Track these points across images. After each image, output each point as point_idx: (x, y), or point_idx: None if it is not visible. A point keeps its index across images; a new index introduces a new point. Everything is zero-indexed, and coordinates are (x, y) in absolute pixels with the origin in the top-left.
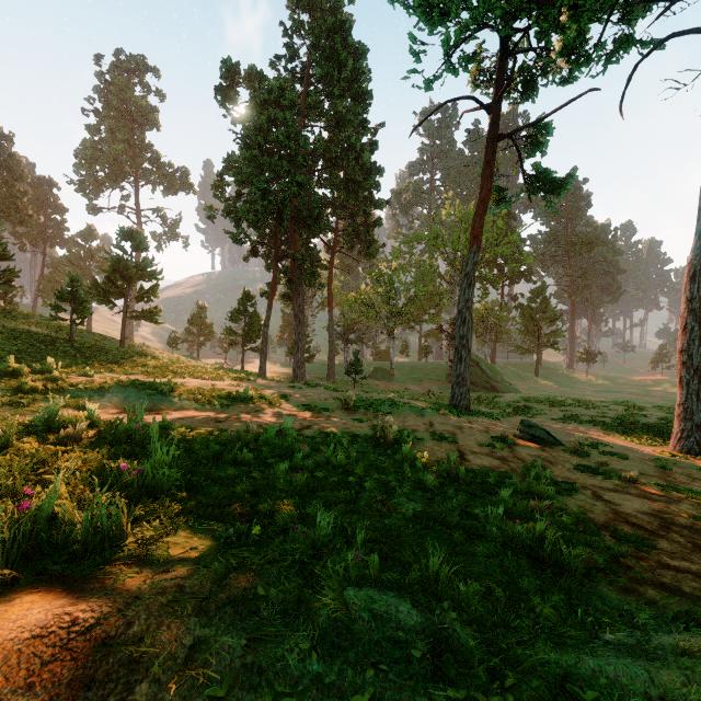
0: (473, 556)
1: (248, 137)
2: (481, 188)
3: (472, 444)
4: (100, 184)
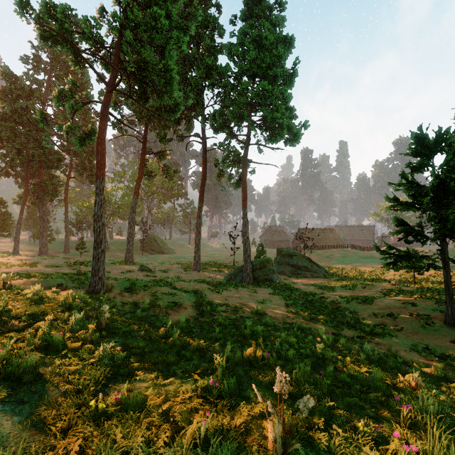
0: None
1: (6, 114)
2: (139, 172)
3: (116, 273)
4: None
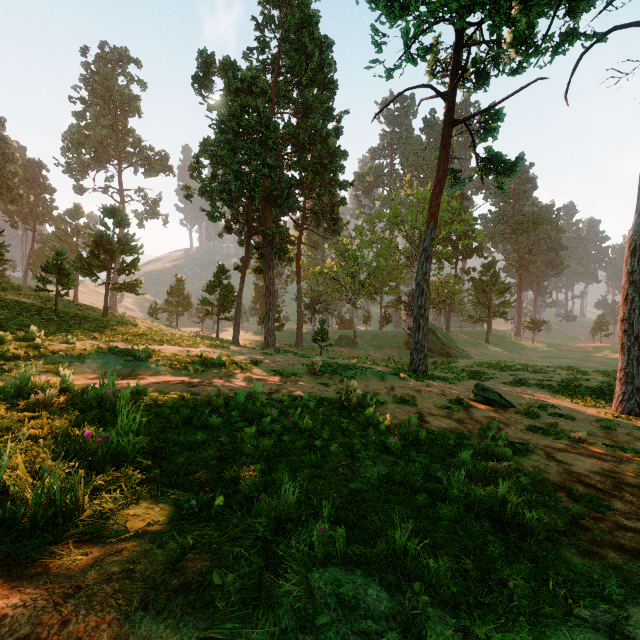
0: (438, 521)
1: (222, 122)
2: (437, 170)
3: (431, 406)
4: (86, 166)
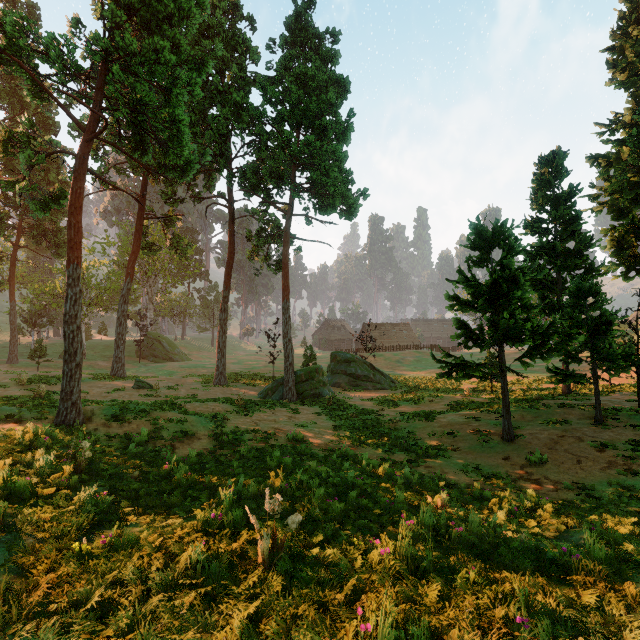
0: None
1: None
2: (133, 245)
3: (98, 393)
4: None
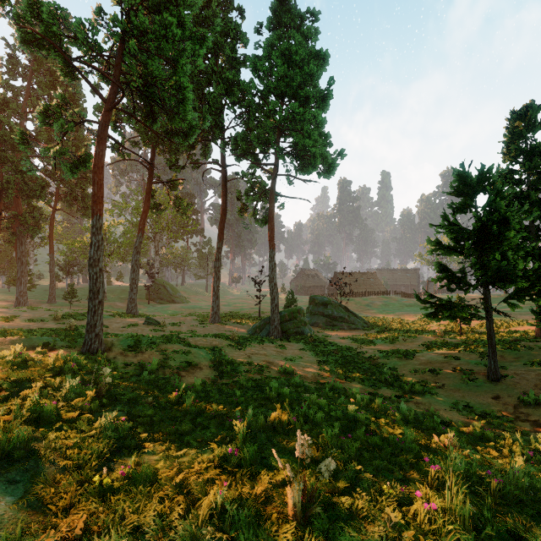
0: None
1: None
2: (144, 205)
3: (116, 327)
4: None
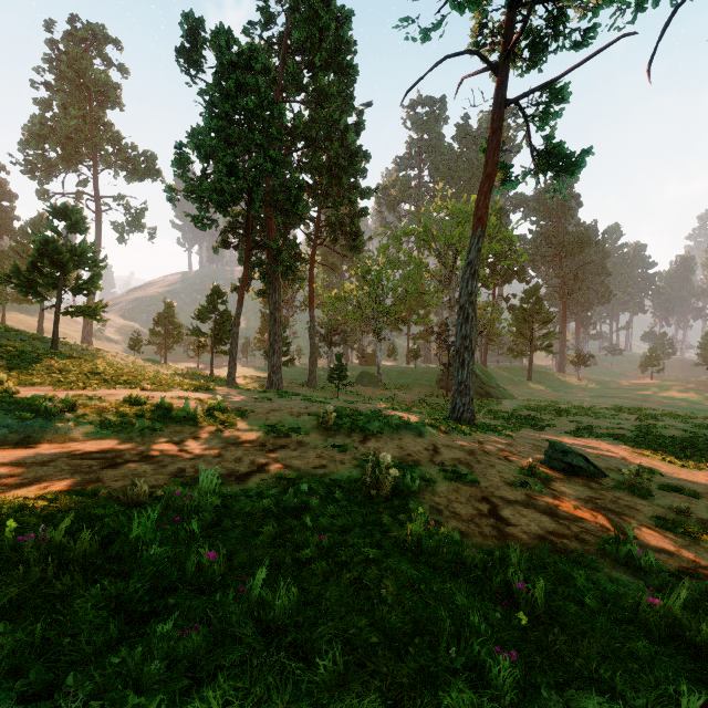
0: None
1: (212, 104)
2: (486, 162)
3: (498, 482)
4: (51, 166)
